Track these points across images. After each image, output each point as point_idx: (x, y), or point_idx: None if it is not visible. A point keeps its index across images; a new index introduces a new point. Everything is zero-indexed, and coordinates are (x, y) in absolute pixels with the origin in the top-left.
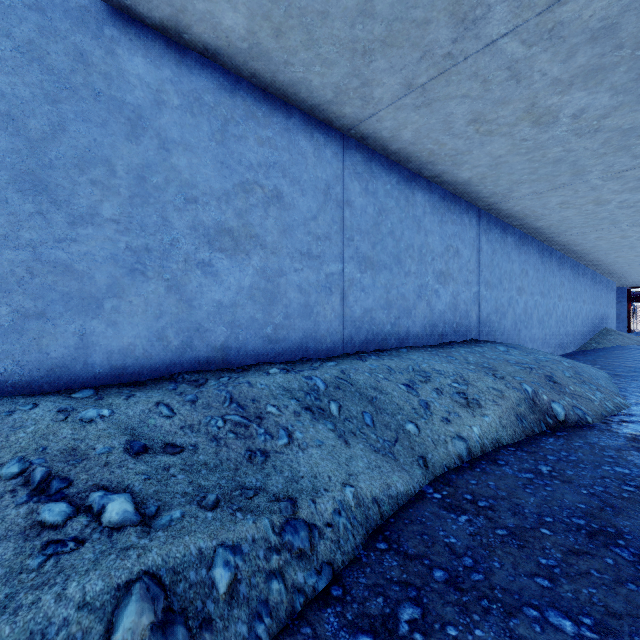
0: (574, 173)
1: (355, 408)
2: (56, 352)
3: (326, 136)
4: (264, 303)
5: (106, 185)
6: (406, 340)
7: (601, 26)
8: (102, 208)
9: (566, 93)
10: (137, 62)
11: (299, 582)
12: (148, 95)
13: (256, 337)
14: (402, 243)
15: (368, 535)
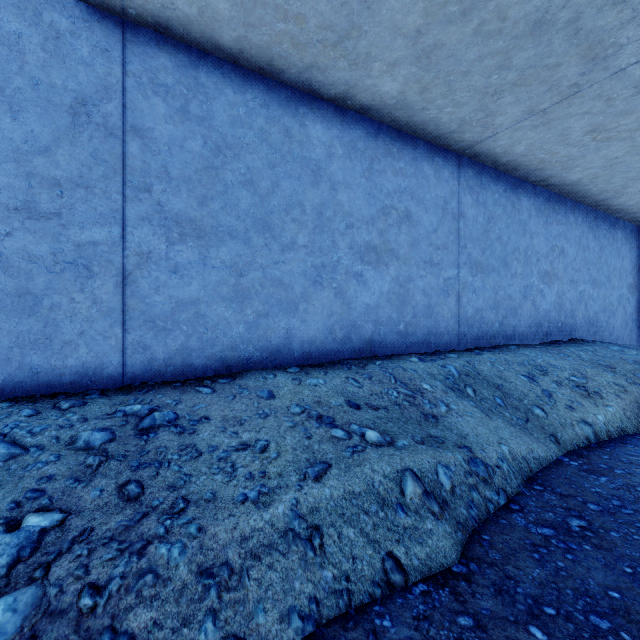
0: None
1: (486, 392)
2: (274, 341)
3: (444, 159)
4: (398, 305)
5: (300, 221)
6: (512, 338)
7: None
8: (298, 238)
9: None
10: (317, 128)
11: (488, 496)
12: (324, 151)
13: (392, 333)
14: (509, 247)
15: (523, 481)
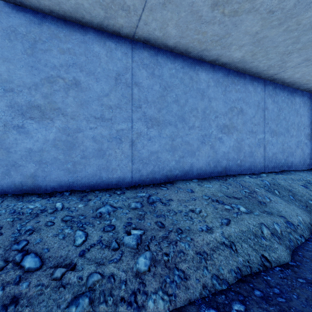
0: None
1: (284, 193)
2: (186, 168)
3: (258, 82)
4: (237, 151)
5: (196, 116)
6: (291, 167)
7: None
8: (195, 123)
9: None
10: (203, 74)
11: (296, 237)
12: (205, 84)
13: (234, 164)
14: (289, 122)
15: (310, 233)
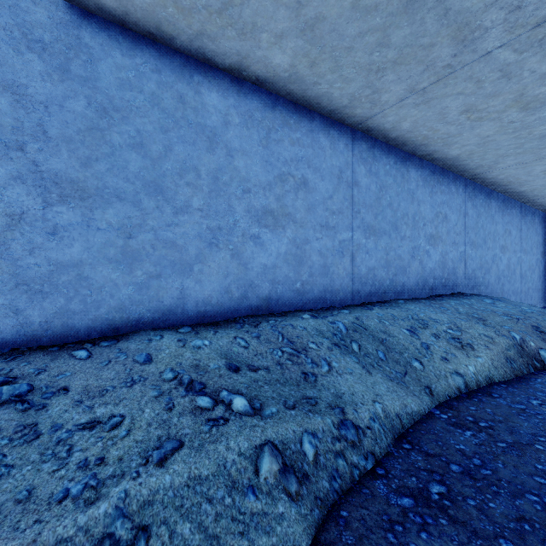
0: None
1: (370, 347)
2: (167, 301)
3: (339, 132)
4: (295, 265)
5: (195, 185)
6: (402, 293)
7: None
8: (192, 201)
9: None
10: (213, 96)
11: (354, 462)
12: (220, 118)
13: (289, 291)
14: (398, 213)
15: (394, 438)
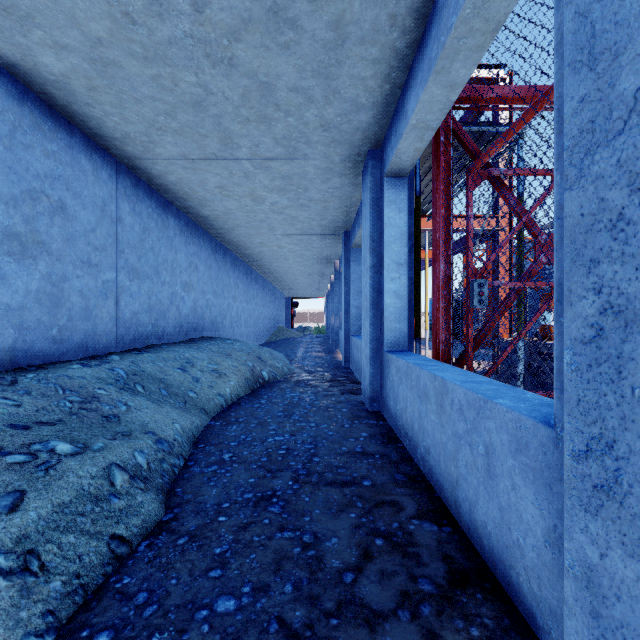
0: (269, 229)
1: (153, 386)
2: None
3: (103, 159)
4: (50, 306)
5: None
6: (163, 338)
7: (286, 175)
8: None
9: (270, 193)
10: None
11: (173, 463)
12: None
13: (43, 338)
14: (160, 258)
15: (192, 445)
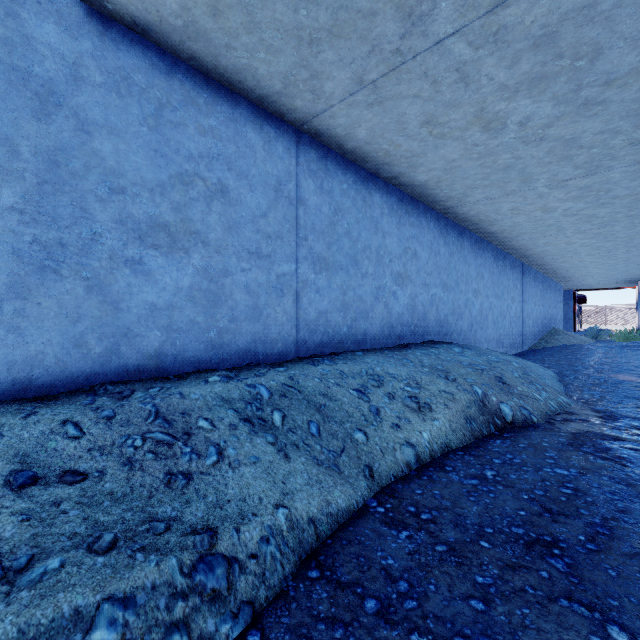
0: (523, 180)
1: (301, 417)
2: None
3: (277, 130)
4: (206, 305)
5: (6, 168)
6: (363, 342)
7: (542, 33)
8: (1, 195)
9: (512, 100)
10: (48, 29)
11: (209, 631)
12: (62, 68)
13: (197, 342)
14: (359, 244)
15: (301, 562)
